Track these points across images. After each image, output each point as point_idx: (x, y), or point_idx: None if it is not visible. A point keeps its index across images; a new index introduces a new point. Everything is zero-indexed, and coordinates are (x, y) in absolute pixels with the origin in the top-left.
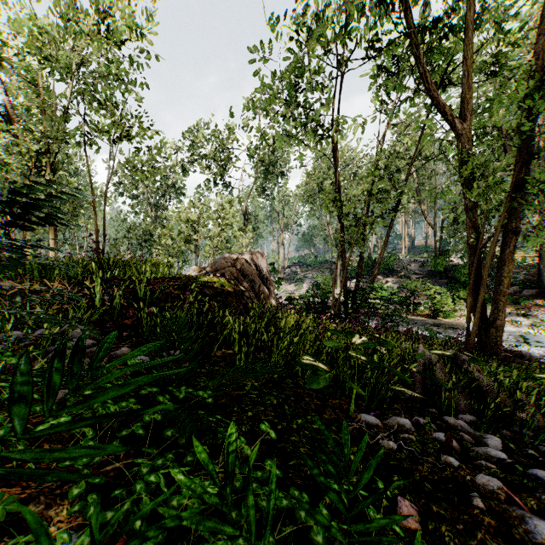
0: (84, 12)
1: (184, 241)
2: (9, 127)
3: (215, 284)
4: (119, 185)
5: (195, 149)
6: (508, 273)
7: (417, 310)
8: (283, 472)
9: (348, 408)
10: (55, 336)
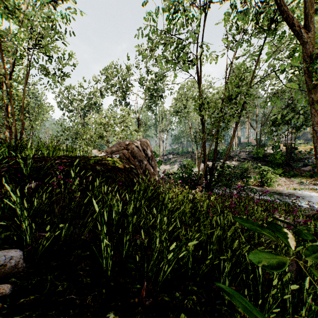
0: None
1: (99, 137)
2: None
3: (107, 162)
4: (60, 103)
5: (108, 81)
6: None
7: (248, 181)
8: None
9: None
10: None
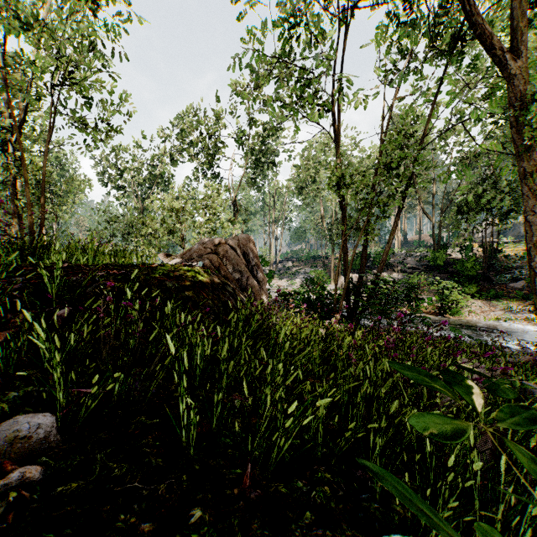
0: None
1: (168, 232)
2: None
3: (184, 275)
4: (103, 175)
5: (183, 137)
6: None
7: (420, 306)
8: None
9: None
10: None
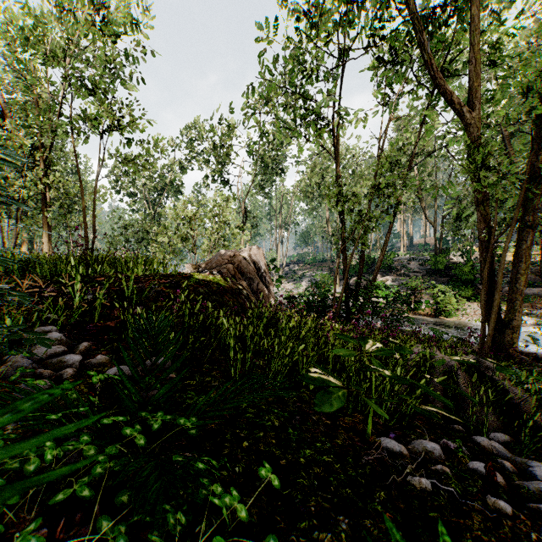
0: (77, 2)
1: (181, 238)
2: (1, 121)
3: (211, 282)
4: (116, 182)
5: (193, 146)
6: (526, 270)
7: (418, 309)
8: (290, 541)
9: (364, 429)
10: (0, 346)
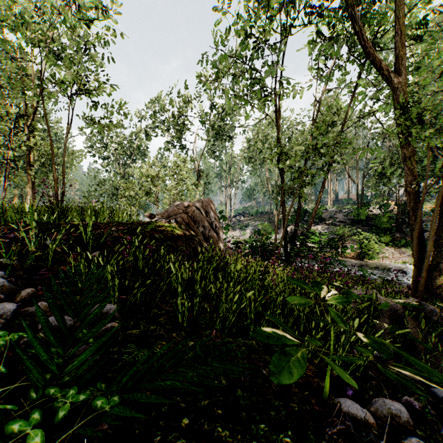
0: None
1: (145, 193)
2: None
3: (166, 229)
4: (92, 147)
5: (156, 117)
6: None
7: (345, 252)
8: None
9: (319, 385)
10: None
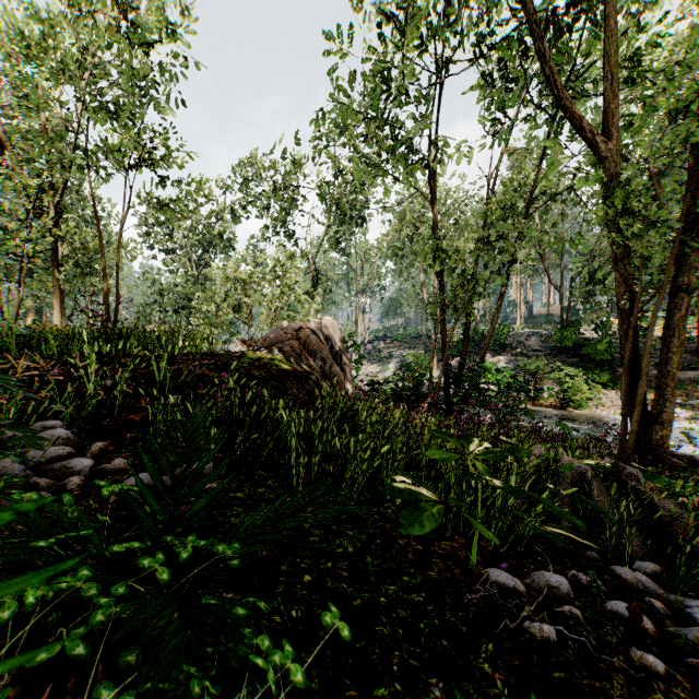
0: None
1: (233, 307)
2: None
3: (269, 363)
4: (149, 235)
5: (248, 188)
6: (679, 348)
7: (539, 398)
8: None
9: (466, 556)
10: None
